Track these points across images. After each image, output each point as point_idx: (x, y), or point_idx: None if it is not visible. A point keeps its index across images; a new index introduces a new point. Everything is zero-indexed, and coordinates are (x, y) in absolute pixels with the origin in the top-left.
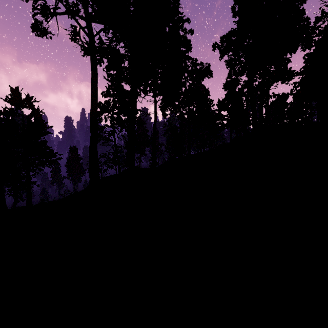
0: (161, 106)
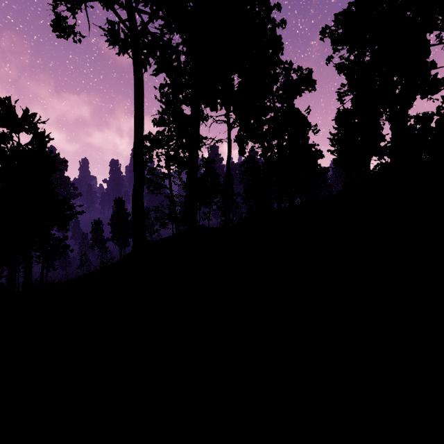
0: (237, 136)
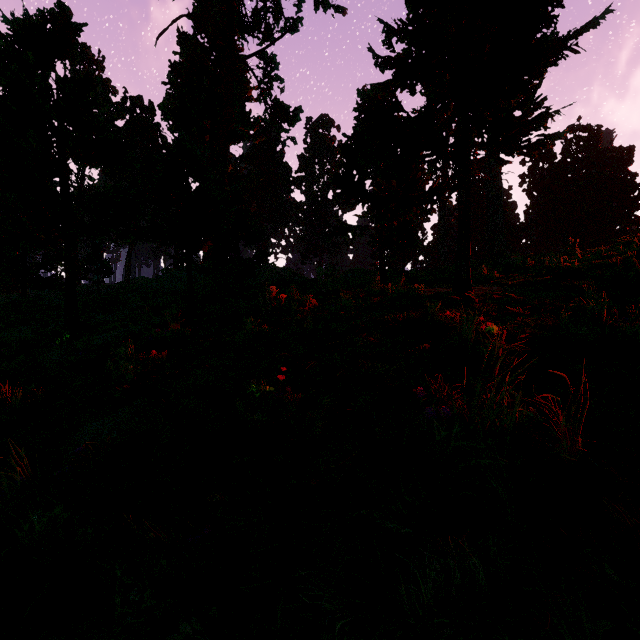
0: None
